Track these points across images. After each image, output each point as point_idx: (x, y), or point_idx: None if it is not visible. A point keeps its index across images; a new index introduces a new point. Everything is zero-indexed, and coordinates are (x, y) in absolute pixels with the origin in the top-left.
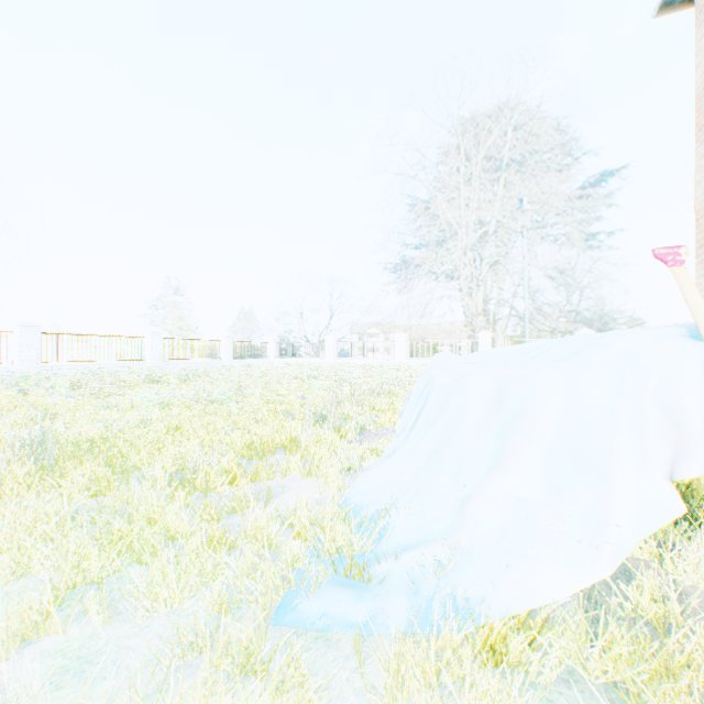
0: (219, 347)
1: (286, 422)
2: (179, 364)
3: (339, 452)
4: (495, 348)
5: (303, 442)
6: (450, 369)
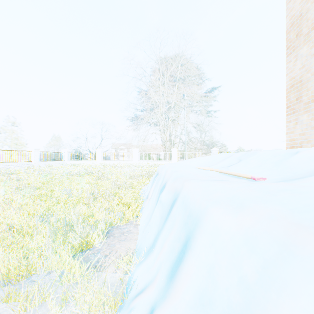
0: (30, 155)
1: (28, 237)
2: None
3: (67, 313)
4: (195, 158)
5: (38, 268)
6: (220, 195)
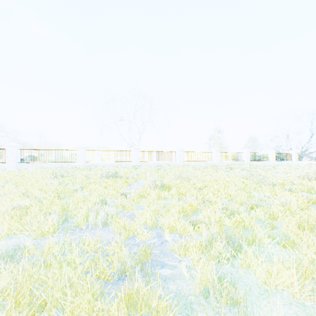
0: (268, 155)
1: None
2: (254, 162)
3: None
4: None
5: None
6: None
